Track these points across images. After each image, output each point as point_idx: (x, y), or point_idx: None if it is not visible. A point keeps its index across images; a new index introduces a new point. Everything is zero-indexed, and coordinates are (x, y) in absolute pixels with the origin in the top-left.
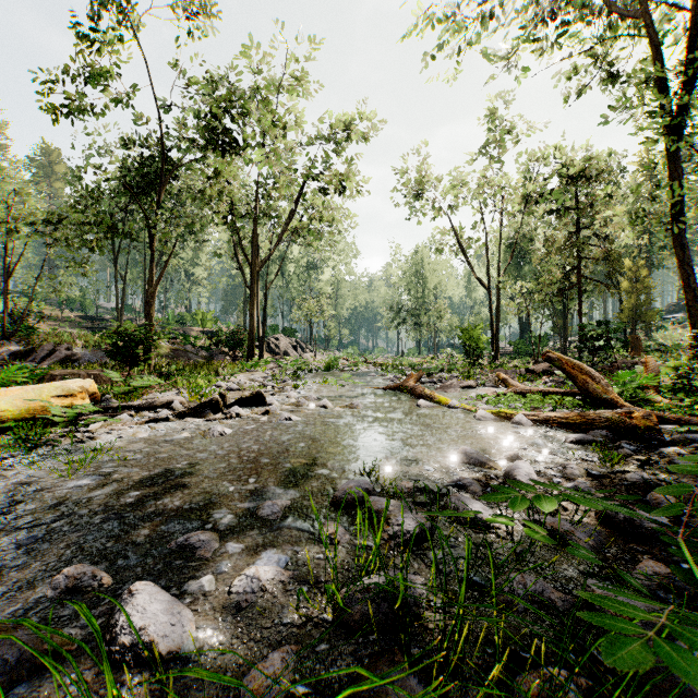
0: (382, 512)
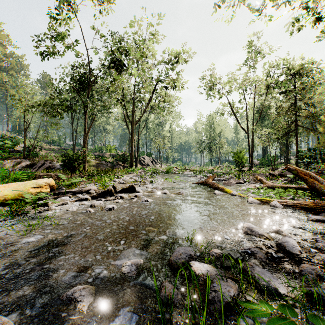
0: (202, 276)
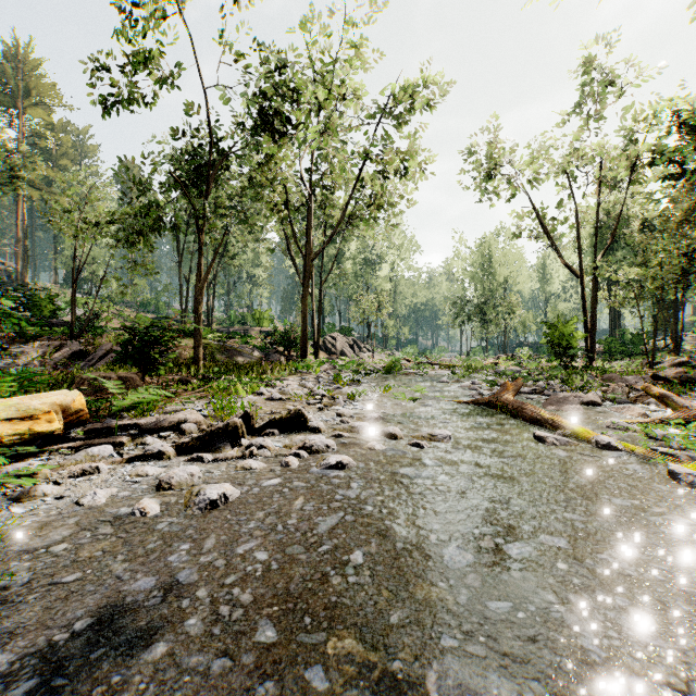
0: None
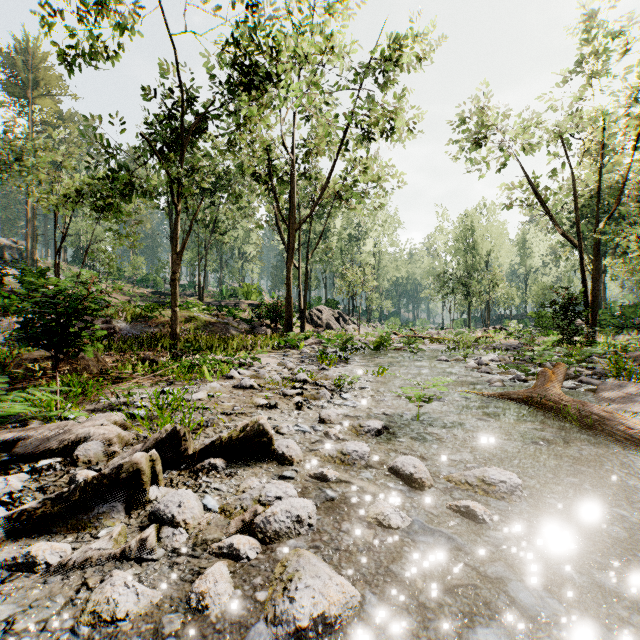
0: None
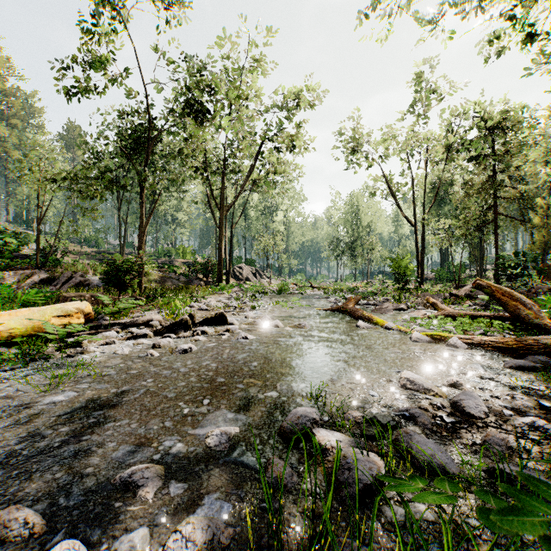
0: (330, 449)
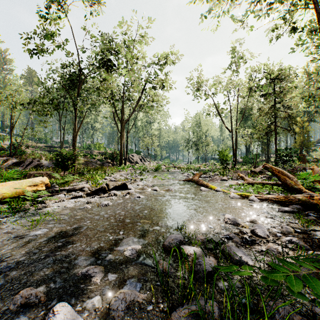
0: (190, 255)
